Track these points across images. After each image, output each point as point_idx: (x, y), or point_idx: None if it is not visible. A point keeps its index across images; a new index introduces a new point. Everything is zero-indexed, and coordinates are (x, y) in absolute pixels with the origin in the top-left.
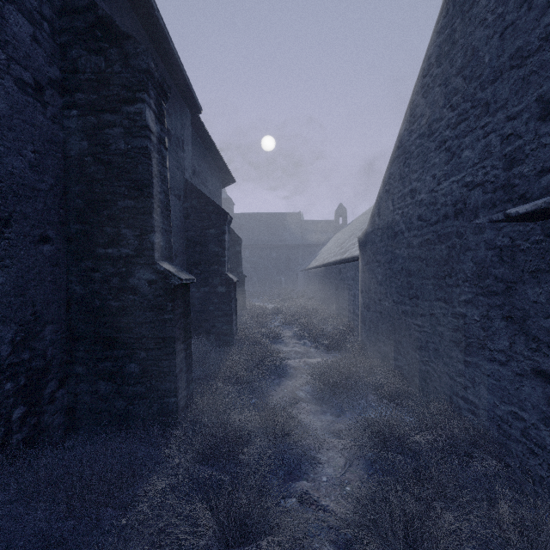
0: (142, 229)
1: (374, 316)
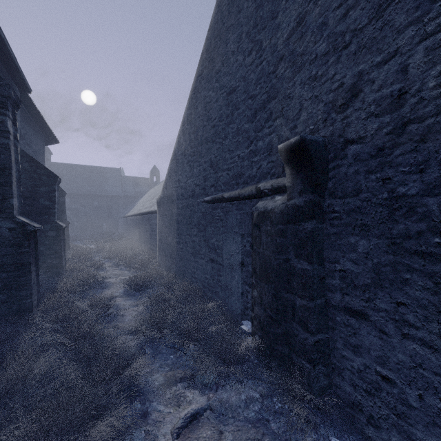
0: (3, 196)
1: (164, 246)
